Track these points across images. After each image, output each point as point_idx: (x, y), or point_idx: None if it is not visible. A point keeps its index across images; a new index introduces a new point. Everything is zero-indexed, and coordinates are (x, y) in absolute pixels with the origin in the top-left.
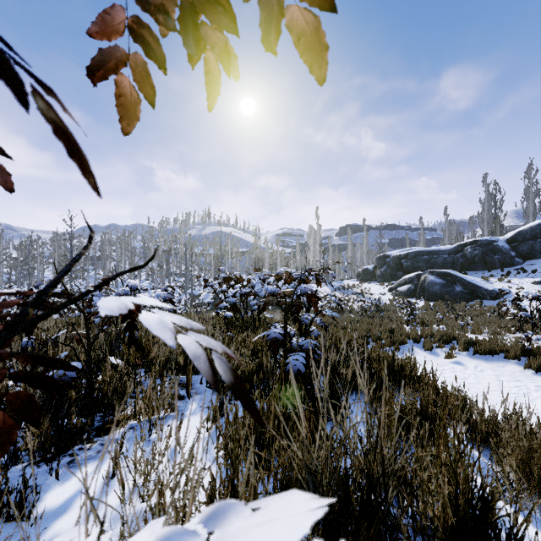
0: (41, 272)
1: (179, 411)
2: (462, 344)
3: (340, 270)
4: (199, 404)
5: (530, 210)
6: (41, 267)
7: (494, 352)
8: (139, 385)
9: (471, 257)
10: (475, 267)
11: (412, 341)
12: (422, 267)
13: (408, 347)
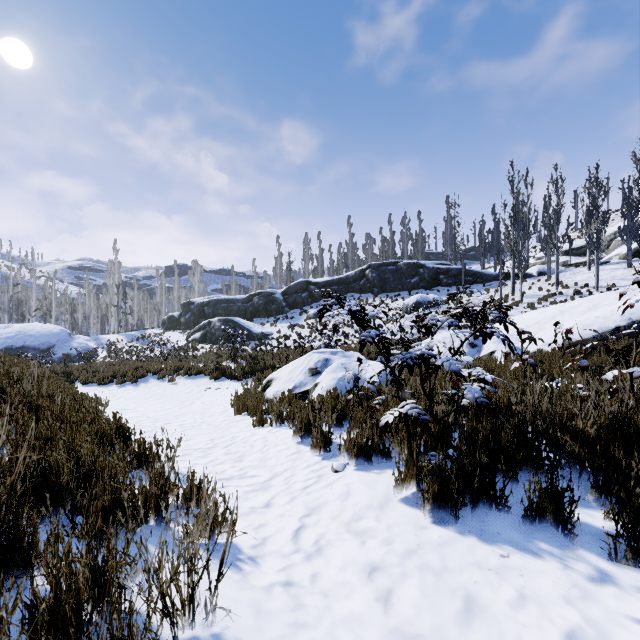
0: None
1: None
2: (184, 370)
3: (148, 317)
4: None
5: (307, 270)
6: None
7: (202, 372)
8: None
9: (258, 306)
10: (260, 315)
11: (152, 374)
12: (221, 314)
13: (147, 379)
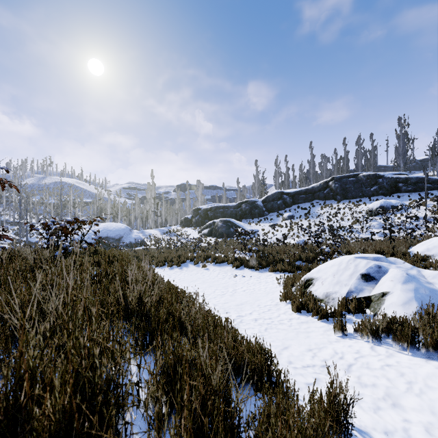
0: None
1: None
2: (212, 259)
3: (170, 218)
4: None
5: (277, 184)
6: None
7: (224, 261)
8: None
9: (245, 210)
10: (246, 217)
11: (189, 261)
12: (219, 217)
13: (186, 264)
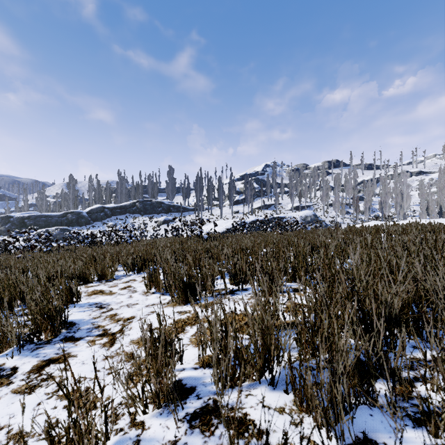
0: None
1: None
2: None
3: None
4: None
5: (91, 197)
6: None
7: None
8: None
9: (71, 220)
10: (74, 225)
11: None
12: (42, 225)
13: None
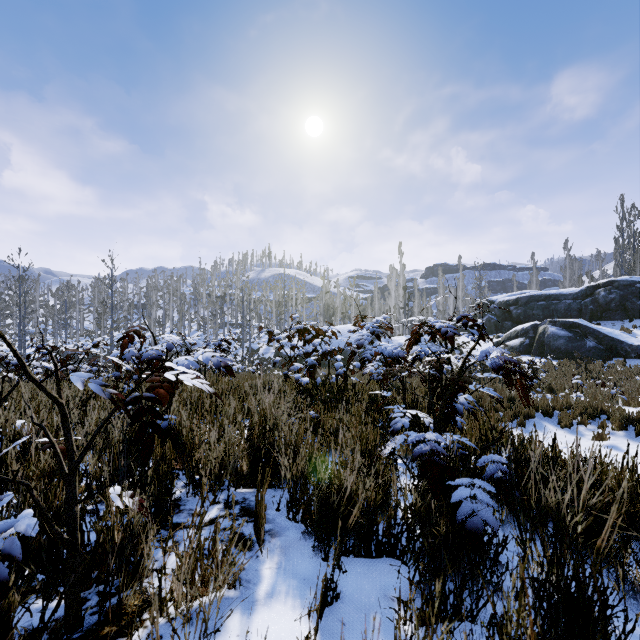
0: (81, 322)
1: (244, 584)
2: (618, 421)
3: None
4: (280, 563)
5: None
6: (81, 316)
7: None
8: (177, 507)
9: (605, 302)
10: (611, 316)
11: (541, 415)
12: (537, 316)
13: (537, 422)
